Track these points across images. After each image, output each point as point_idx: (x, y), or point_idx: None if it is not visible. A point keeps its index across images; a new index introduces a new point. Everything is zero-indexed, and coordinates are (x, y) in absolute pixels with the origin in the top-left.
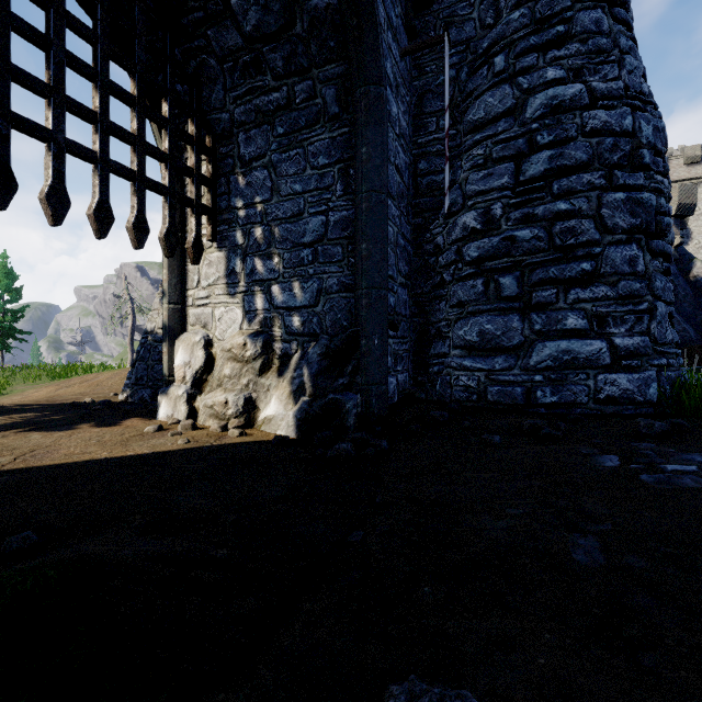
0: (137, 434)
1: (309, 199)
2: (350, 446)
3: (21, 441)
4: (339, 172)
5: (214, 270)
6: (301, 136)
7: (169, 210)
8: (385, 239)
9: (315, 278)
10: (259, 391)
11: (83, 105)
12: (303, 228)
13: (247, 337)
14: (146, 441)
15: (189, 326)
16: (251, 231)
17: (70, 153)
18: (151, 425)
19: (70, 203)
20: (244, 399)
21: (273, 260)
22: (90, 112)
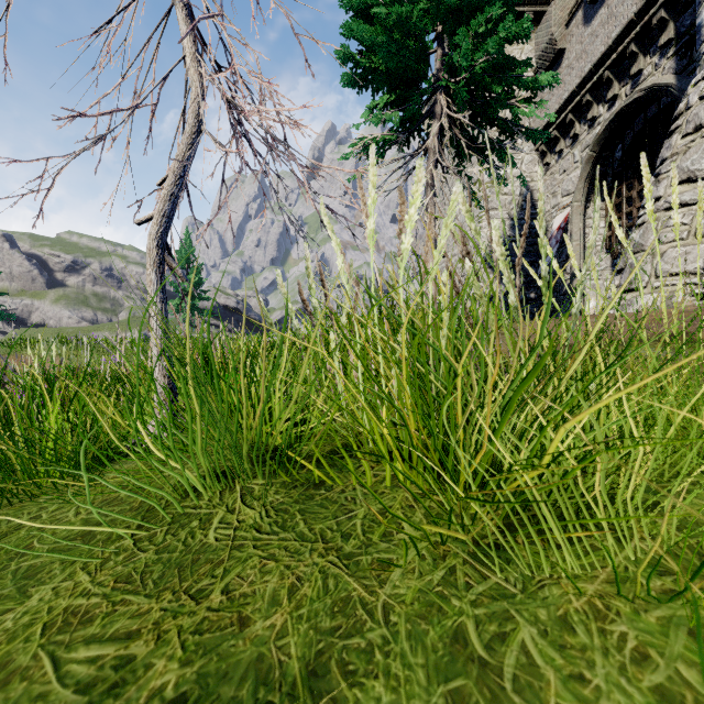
0: None
1: None
2: None
3: None
4: None
5: (604, 263)
6: None
7: (628, 235)
8: None
9: None
10: None
11: None
12: None
13: None
14: None
15: (587, 289)
16: None
17: None
18: None
19: None
20: None
21: None
22: None
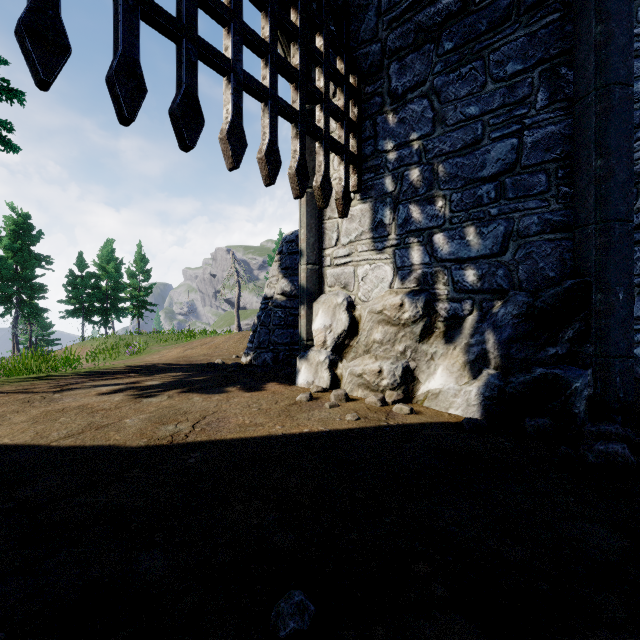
0: (292, 403)
1: (491, 120)
2: (627, 450)
3: (187, 404)
4: (541, 76)
5: (356, 224)
6: (478, 45)
7: (324, 155)
8: (630, 151)
9: (500, 219)
10: (419, 359)
11: (257, 34)
12: (481, 159)
13: (404, 296)
14: (308, 413)
15: (326, 287)
16: (405, 175)
17: (245, 88)
18: (296, 391)
19: (246, 143)
20: (401, 369)
21: (436, 204)
22: (262, 42)
